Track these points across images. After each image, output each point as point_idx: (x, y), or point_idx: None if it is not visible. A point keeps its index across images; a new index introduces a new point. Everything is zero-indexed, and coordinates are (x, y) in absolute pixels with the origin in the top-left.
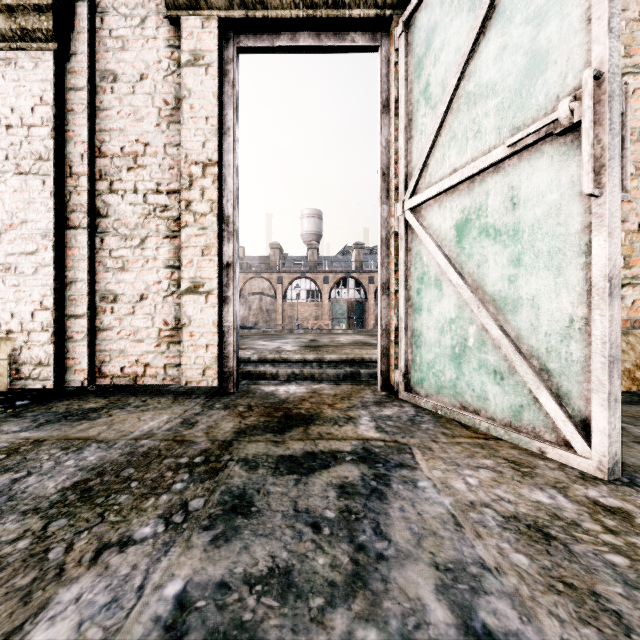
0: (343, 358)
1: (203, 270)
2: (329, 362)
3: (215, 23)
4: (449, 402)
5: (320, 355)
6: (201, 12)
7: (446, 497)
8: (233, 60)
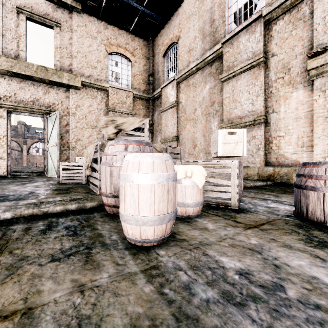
0: (38, 171)
1: (3, 155)
2: (35, 172)
3: (6, 111)
4: (51, 175)
5: (32, 171)
6: (3, 108)
7: (38, 178)
8: (10, 116)
